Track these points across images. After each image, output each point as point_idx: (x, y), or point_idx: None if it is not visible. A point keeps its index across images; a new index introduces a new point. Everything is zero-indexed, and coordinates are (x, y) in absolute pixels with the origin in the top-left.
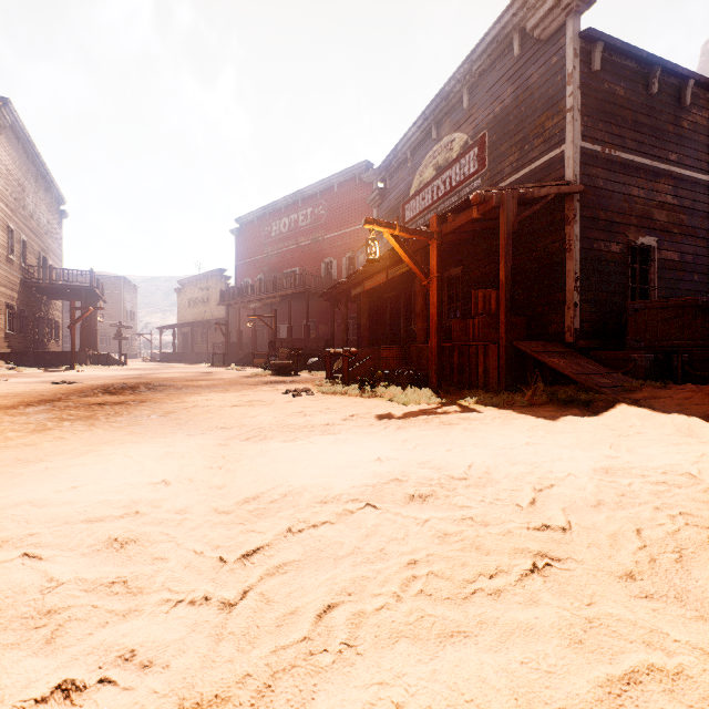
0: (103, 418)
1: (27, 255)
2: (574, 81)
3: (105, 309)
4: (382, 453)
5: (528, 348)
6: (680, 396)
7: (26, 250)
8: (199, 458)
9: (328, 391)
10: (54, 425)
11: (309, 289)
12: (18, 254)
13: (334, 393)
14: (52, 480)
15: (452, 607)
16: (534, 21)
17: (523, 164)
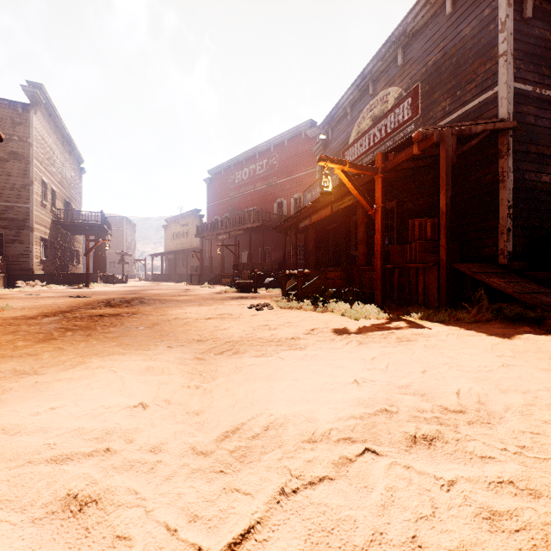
0: (100, 328)
1: (56, 201)
2: (507, 28)
3: (113, 241)
4: (356, 373)
5: (467, 269)
6: None
7: (55, 198)
8: (178, 373)
9: (286, 306)
10: (59, 335)
11: (265, 223)
12: (49, 200)
13: (290, 308)
14: (37, 396)
15: None
16: None
17: (455, 108)
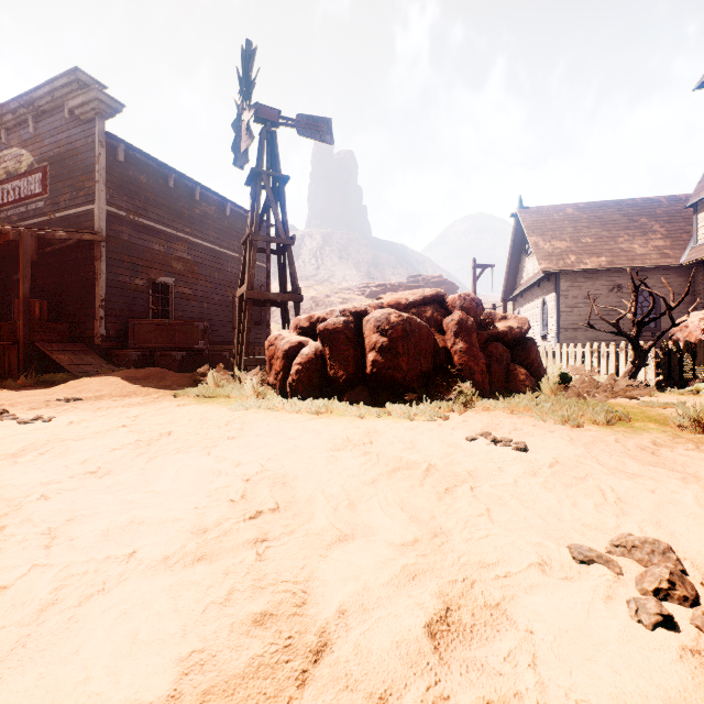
0: None
1: None
2: (101, 163)
3: None
4: None
5: (47, 348)
6: (113, 374)
7: None
8: None
9: None
10: None
11: None
12: None
13: None
14: None
15: None
16: (74, 104)
17: (73, 205)
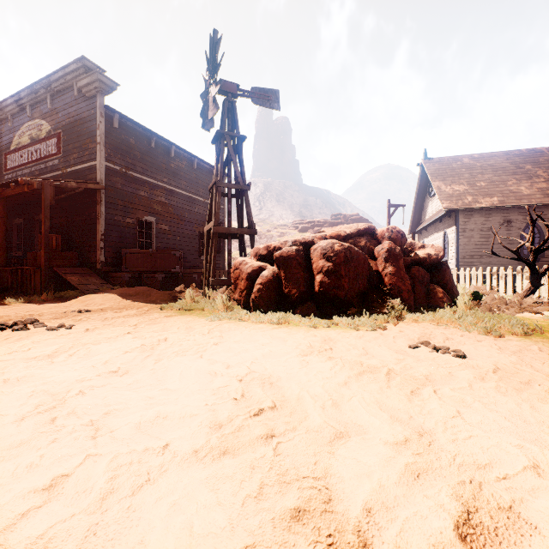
0: None
1: None
2: (101, 129)
3: None
4: None
5: (62, 271)
6: (111, 292)
7: None
8: None
9: None
10: None
11: None
12: None
13: None
14: None
15: None
16: (81, 84)
17: (80, 162)
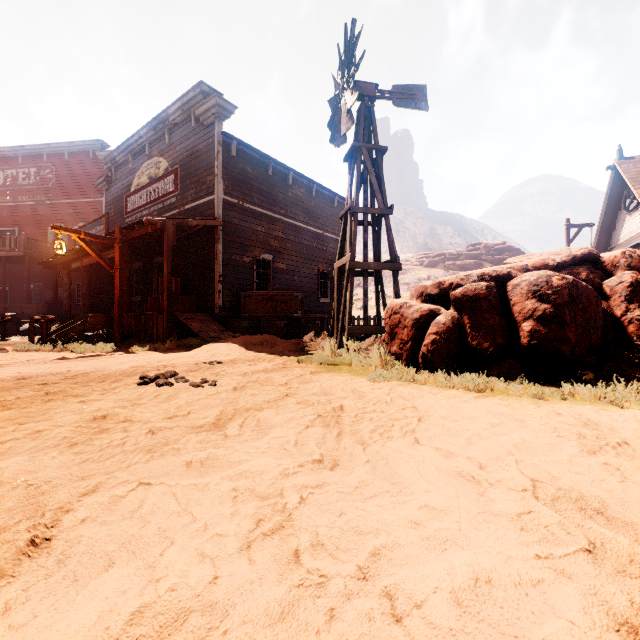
0: None
1: None
2: (219, 159)
3: None
4: (24, 371)
5: (183, 317)
6: (234, 340)
7: None
8: None
9: (23, 349)
10: None
11: (30, 254)
12: None
13: (28, 350)
14: None
15: (1, 391)
16: (199, 112)
17: (197, 198)
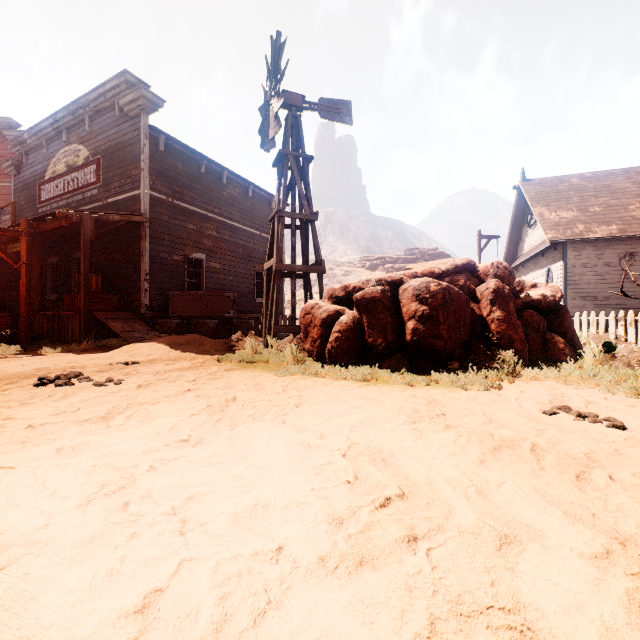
0: None
1: None
2: (145, 153)
3: None
4: None
5: (103, 316)
6: (158, 340)
7: None
8: None
9: None
10: None
11: None
12: None
13: None
14: None
15: None
16: (123, 102)
17: (122, 191)
